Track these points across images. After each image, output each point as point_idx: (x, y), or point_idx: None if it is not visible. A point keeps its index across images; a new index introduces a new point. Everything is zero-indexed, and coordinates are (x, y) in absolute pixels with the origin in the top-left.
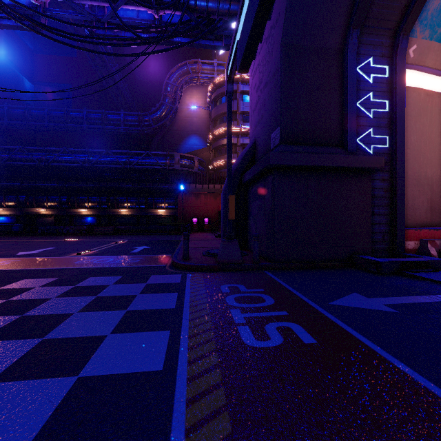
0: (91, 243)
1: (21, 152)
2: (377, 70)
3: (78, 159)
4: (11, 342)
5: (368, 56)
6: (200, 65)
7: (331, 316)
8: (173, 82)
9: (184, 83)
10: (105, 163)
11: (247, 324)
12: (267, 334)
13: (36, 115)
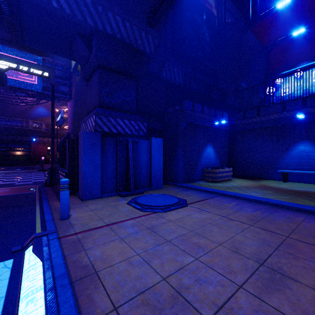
0: None
1: None
2: None
3: None
4: (17, 175)
5: None
6: None
7: None
8: None
9: None
10: None
11: None
12: None
13: None
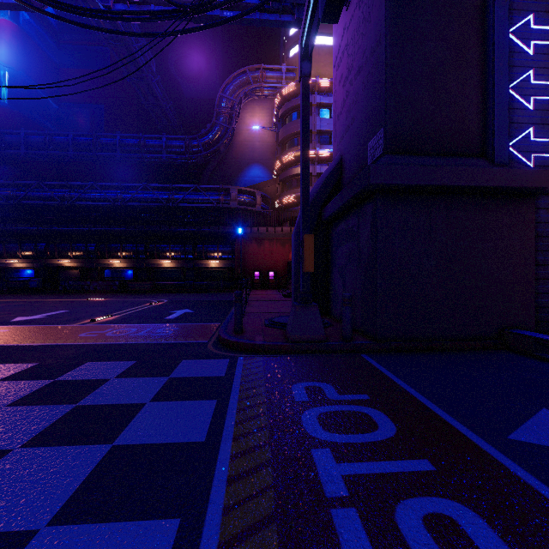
0: (118, 304)
1: (40, 189)
2: (542, 34)
3: (108, 196)
4: None
5: (526, 13)
6: (264, 72)
7: (533, 481)
8: (229, 95)
9: (243, 96)
10: (143, 201)
11: (351, 501)
12: (407, 547)
13: (58, 142)
